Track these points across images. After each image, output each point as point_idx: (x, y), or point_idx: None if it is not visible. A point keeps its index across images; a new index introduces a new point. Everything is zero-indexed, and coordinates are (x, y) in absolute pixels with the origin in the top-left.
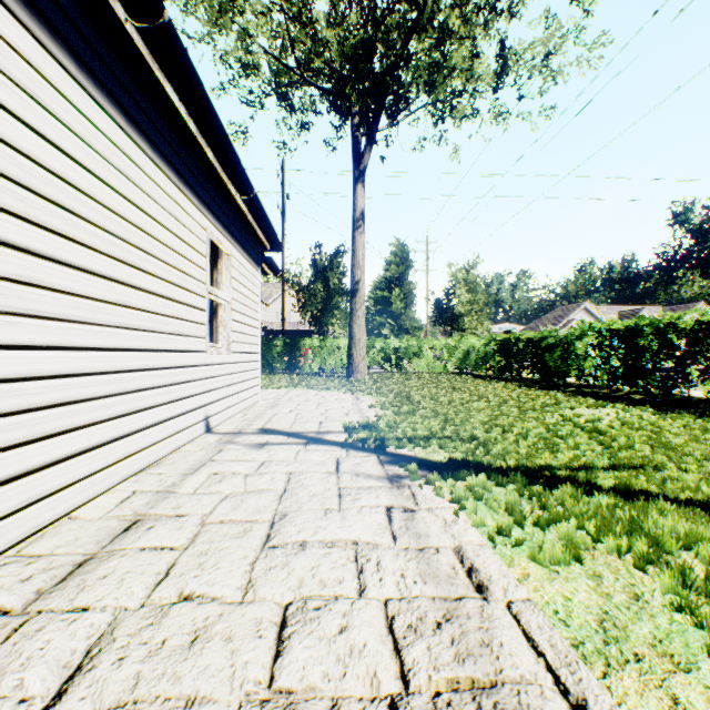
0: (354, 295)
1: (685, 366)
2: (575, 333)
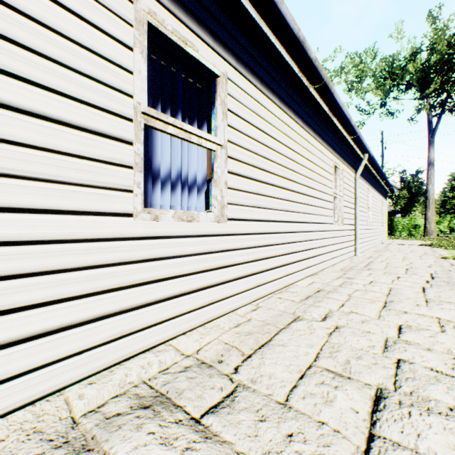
0: (427, 198)
1: None
2: None
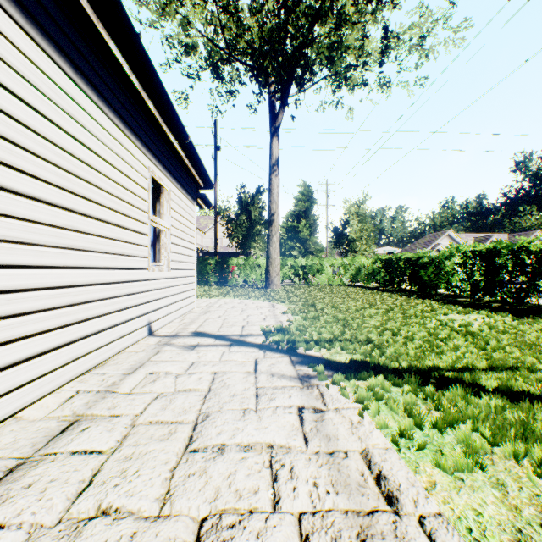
0: (270, 224)
1: (536, 280)
2: (445, 254)
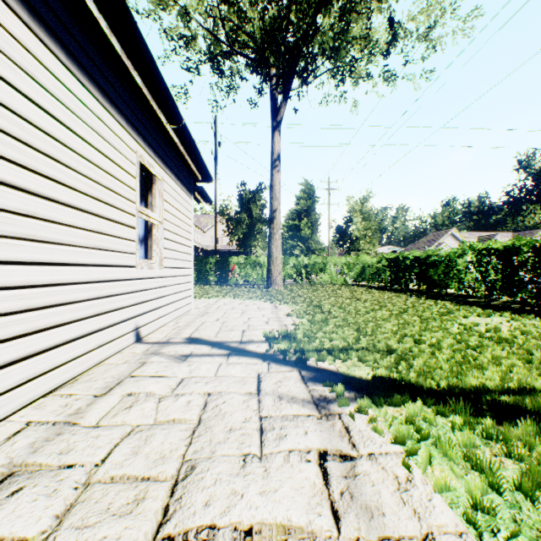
0: (272, 222)
1: None
2: (457, 252)
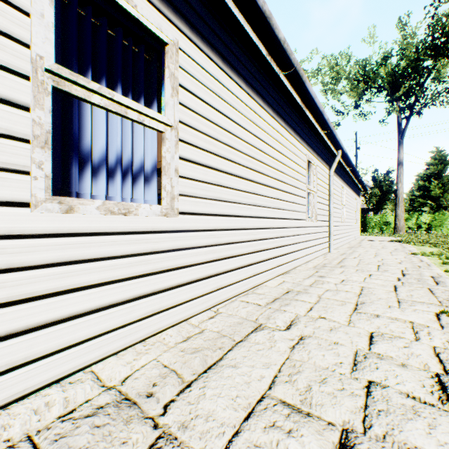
0: (397, 197)
1: None
2: None
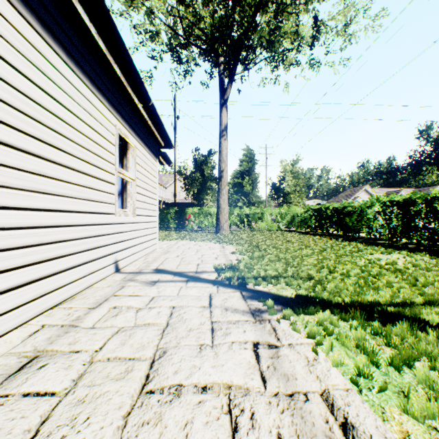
0: (220, 180)
1: None
2: (367, 203)
